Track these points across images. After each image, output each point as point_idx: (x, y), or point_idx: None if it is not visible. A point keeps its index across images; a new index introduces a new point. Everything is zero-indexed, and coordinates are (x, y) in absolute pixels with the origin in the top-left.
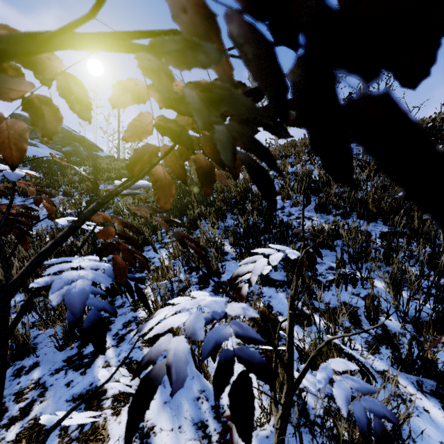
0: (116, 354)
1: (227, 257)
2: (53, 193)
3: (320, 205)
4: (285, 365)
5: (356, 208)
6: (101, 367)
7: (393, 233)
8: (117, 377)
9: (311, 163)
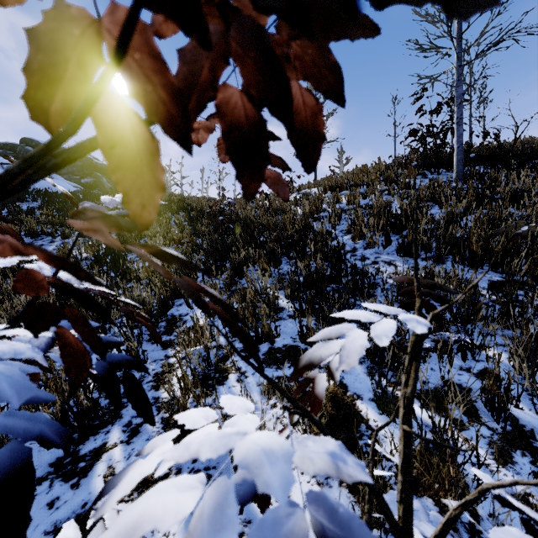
0: (126, 456)
1: (283, 314)
2: (66, 233)
3: (404, 245)
4: (399, 532)
5: (454, 249)
6: (102, 476)
7: (509, 283)
8: (93, 537)
9: (389, 193)
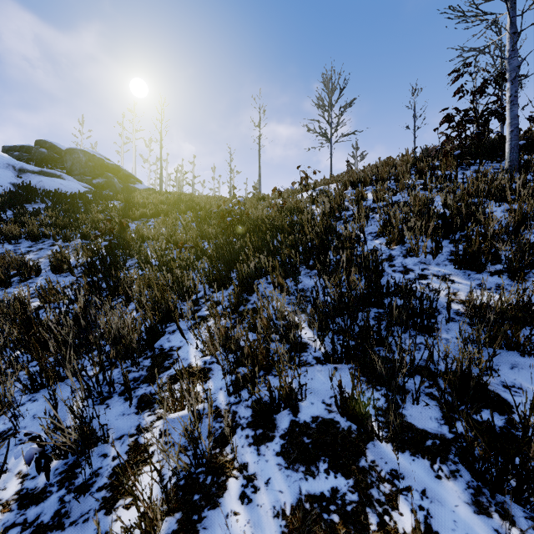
0: None
1: (307, 354)
2: (68, 235)
3: (466, 255)
4: None
5: None
6: None
7: None
8: None
9: (425, 188)
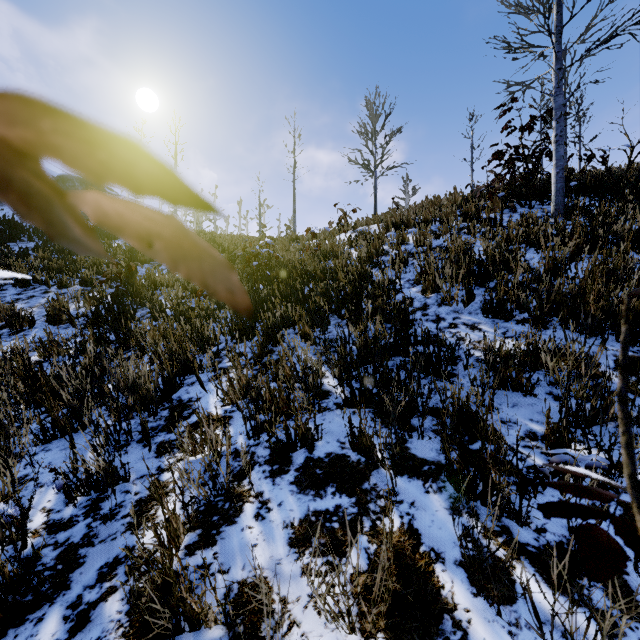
0: None
1: (328, 401)
2: (64, 281)
3: (493, 303)
4: None
5: (562, 310)
6: None
7: None
8: None
9: (469, 232)
